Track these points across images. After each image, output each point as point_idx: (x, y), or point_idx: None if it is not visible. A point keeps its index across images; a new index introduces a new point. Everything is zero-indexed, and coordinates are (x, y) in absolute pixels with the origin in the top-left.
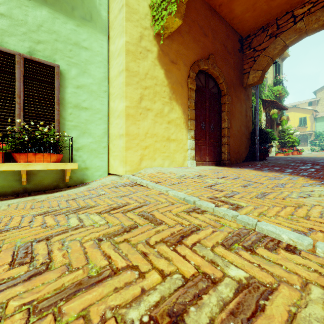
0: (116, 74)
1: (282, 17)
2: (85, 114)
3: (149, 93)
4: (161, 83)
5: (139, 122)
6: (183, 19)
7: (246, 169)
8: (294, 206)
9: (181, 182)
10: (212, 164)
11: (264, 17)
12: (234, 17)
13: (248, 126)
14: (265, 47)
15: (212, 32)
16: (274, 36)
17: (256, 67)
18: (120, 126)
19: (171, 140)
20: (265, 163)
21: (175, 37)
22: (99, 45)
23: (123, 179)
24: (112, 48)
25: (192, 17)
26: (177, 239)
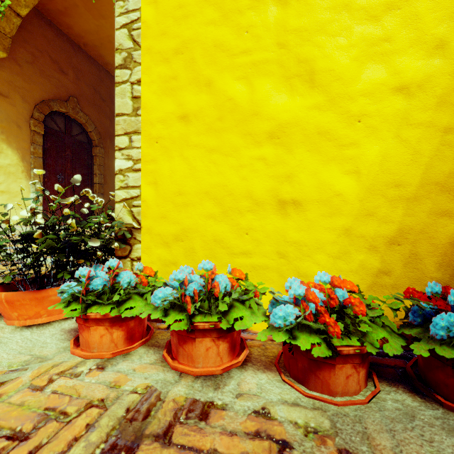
0: None
1: None
2: None
3: None
4: None
5: None
6: (22, 44)
7: None
8: None
9: None
10: None
11: None
12: (108, 63)
13: None
14: None
15: (75, 70)
16: None
17: None
18: None
19: None
20: None
21: (6, 63)
22: None
23: None
24: None
25: (38, 46)
26: None
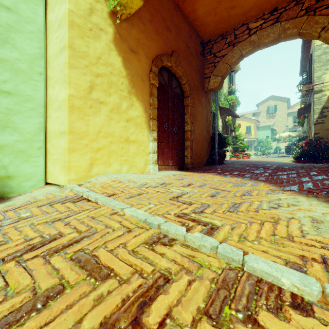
0: (56, 52)
1: (239, 28)
2: (6, 101)
3: (102, 82)
4: (118, 73)
5: (89, 118)
6: (144, 4)
7: (209, 174)
8: (270, 221)
9: (142, 193)
10: (175, 168)
11: (224, 24)
12: (197, 18)
13: (208, 130)
14: (224, 54)
15: (175, 28)
16: (232, 44)
17: (217, 72)
18: (61, 121)
19: (131, 142)
20: (224, 167)
21: (135, 22)
22: (31, 10)
23: (64, 191)
24: (50, 18)
25: (154, 6)
26: (133, 315)
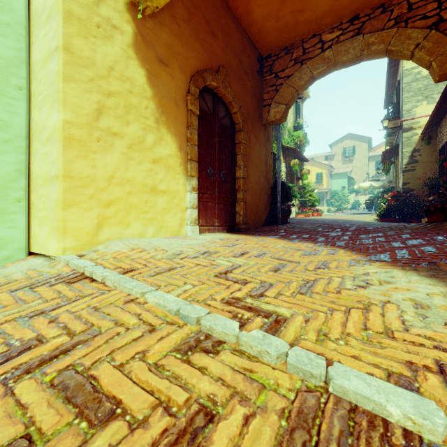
0: (44, 56)
1: (309, 39)
2: None
3: (117, 105)
4: (140, 92)
5: (96, 156)
6: None
7: (269, 237)
8: (359, 307)
9: (175, 267)
10: (223, 230)
11: (289, 34)
12: (253, 23)
13: (268, 177)
14: (289, 74)
15: (223, 34)
16: (299, 62)
17: (279, 99)
18: (51, 160)
19: (159, 193)
20: (290, 228)
21: (166, 20)
22: None
23: (56, 266)
24: (36, 5)
25: (193, 0)
26: None
